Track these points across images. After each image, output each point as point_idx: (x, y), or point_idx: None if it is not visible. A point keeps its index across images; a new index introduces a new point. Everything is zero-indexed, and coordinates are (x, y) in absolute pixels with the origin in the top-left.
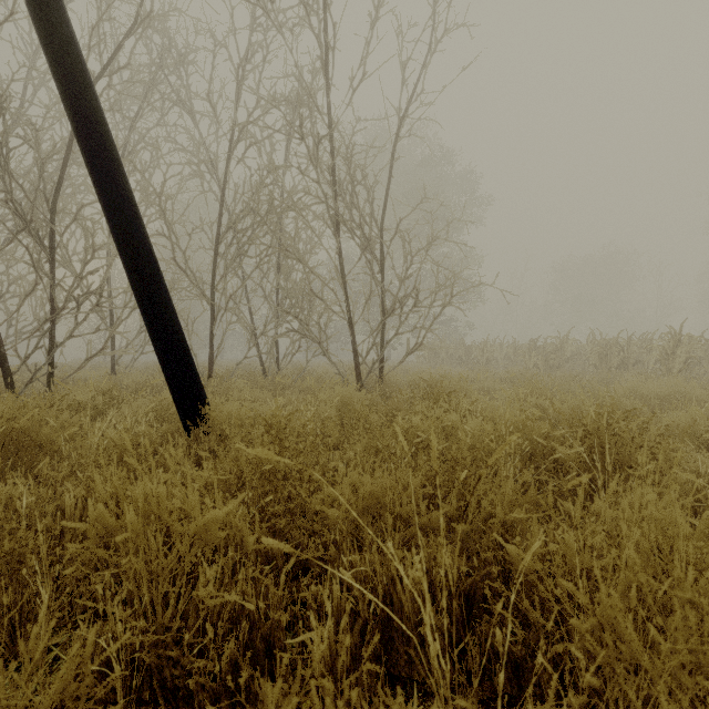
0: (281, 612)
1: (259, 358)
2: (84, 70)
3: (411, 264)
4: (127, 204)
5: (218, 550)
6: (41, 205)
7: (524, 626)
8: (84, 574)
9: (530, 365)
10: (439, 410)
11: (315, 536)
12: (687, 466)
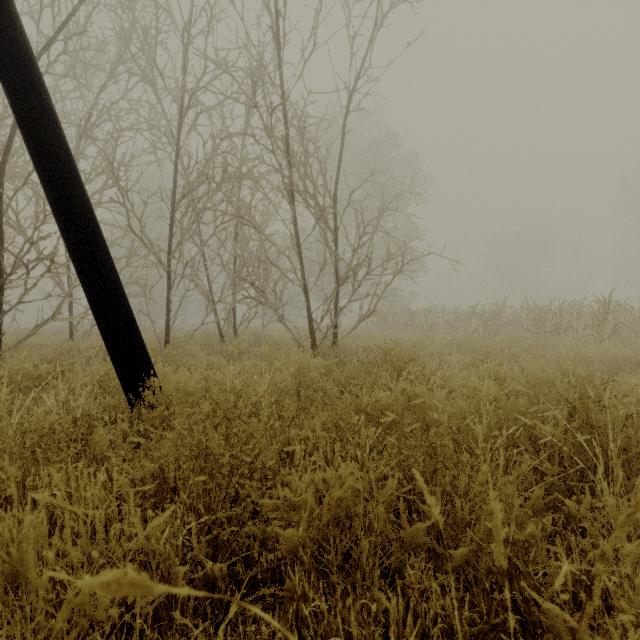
0: None
1: (217, 324)
2: (8, 2)
3: (364, 233)
4: (61, 155)
5: None
6: None
7: None
8: None
9: (470, 330)
10: (404, 382)
11: (267, 543)
12: None
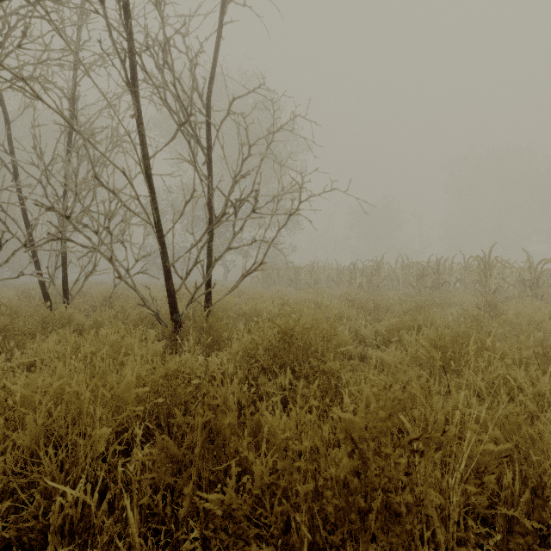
0: None
1: (39, 281)
2: None
3: (249, 154)
4: None
5: None
6: None
7: None
8: None
9: (355, 285)
10: None
11: None
12: None
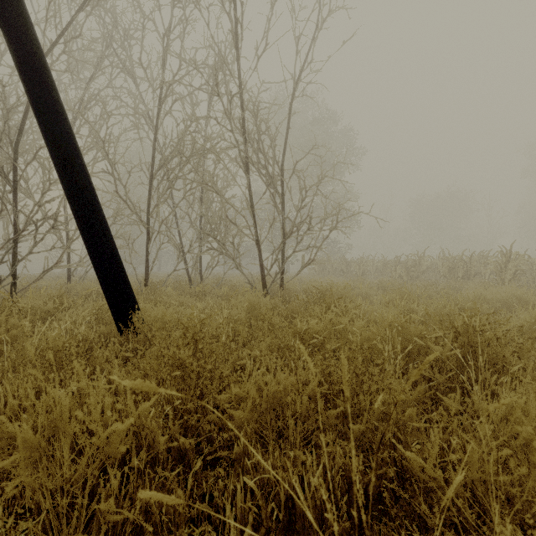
0: (182, 530)
1: (186, 270)
2: (29, 24)
3: (305, 196)
4: (67, 140)
5: (130, 450)
6: (6, 146)
7: (421, 528)
8: (1, 476)
9: (395, 275)
10: (331, 314)
11: (224, 429)
12: (535, 360)
